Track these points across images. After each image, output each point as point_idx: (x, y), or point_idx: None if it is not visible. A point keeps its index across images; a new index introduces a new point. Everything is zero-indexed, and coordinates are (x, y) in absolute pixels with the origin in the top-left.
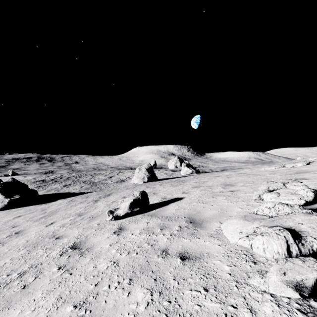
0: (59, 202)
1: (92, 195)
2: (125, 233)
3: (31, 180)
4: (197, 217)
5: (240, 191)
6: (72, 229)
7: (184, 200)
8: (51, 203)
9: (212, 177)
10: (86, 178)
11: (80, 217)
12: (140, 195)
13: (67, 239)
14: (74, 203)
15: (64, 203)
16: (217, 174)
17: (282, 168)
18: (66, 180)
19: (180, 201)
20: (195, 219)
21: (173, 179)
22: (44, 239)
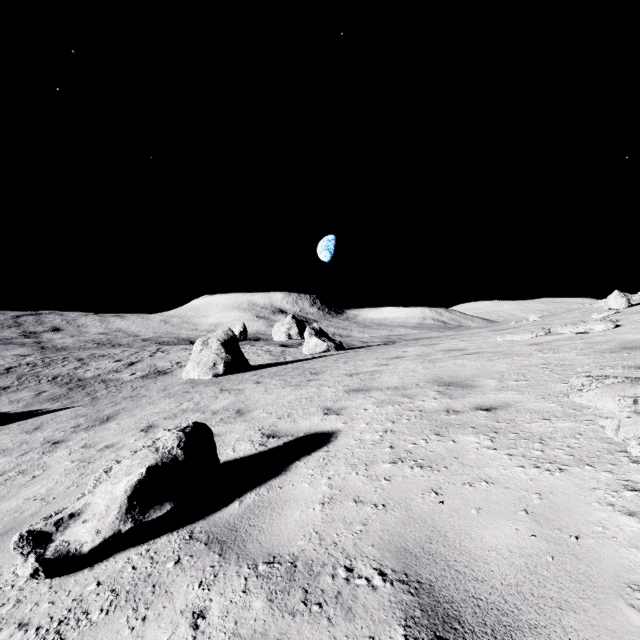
0: None
1: (55, 422)
2: None
3: None
4: (452, 584)
5: (521, 411)
6: None
7: (340, 445)
8: None
9: (384, 360)
10: (64, 368)
11: None
12: (181, 444)
13: None
14: None
15: None
16: (390, 352)
17: (553, 337)
18: None
19: (328, 453)
20: (454, 608)
21: (288, 366)
22: None
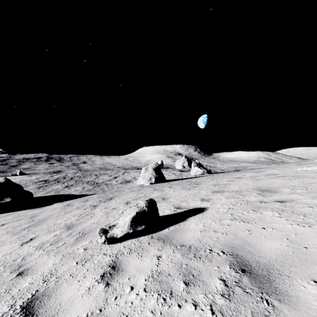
0: (54, 206)
1: (92, 199)
2: (119, 281)
3: (34, 180)
4: (249, 257)
5: (298, 203)
6: (48, 255)
7: (208, 213)
8: (45, 208)
9: (232, 179)
10: (90, 178)
11: (68, 232)
12: (146, 205)
13: (29, 281)
14: (69, 208)
15: (58, 208)
16: (236, 175)
17: None
18: (69, 180)
19: (203, 215)
20: (249, 262)
21: (183, 180)
22: (2, 274)
